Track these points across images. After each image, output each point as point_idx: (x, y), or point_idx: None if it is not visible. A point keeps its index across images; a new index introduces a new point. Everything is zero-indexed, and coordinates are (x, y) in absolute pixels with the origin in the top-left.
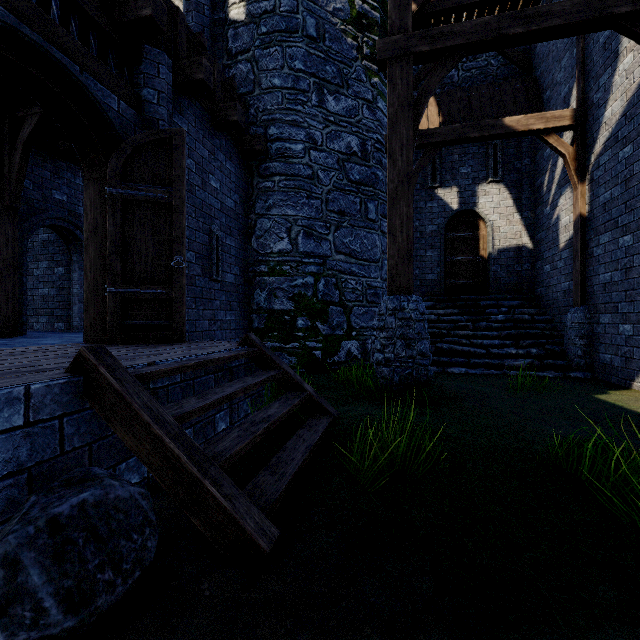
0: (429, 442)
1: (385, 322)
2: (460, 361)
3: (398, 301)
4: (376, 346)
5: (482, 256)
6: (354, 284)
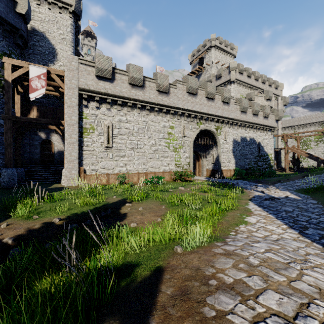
0: (2, 191)
1: (3, 174)
2: (36, 181)
3: (7, 169)
4: (1, 179)
5: (53, 152)
6: (2, 161)
